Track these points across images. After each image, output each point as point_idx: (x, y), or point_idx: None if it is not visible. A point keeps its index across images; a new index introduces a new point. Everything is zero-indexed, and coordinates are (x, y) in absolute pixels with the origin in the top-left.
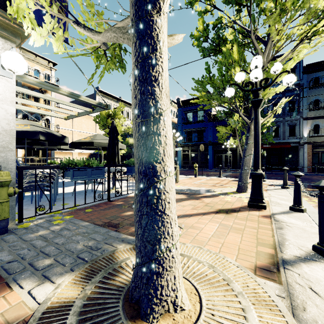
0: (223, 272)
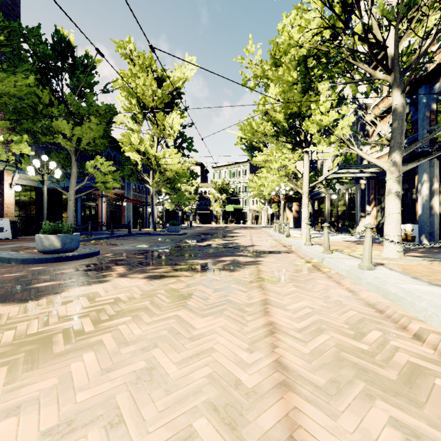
0: (389, 260)
